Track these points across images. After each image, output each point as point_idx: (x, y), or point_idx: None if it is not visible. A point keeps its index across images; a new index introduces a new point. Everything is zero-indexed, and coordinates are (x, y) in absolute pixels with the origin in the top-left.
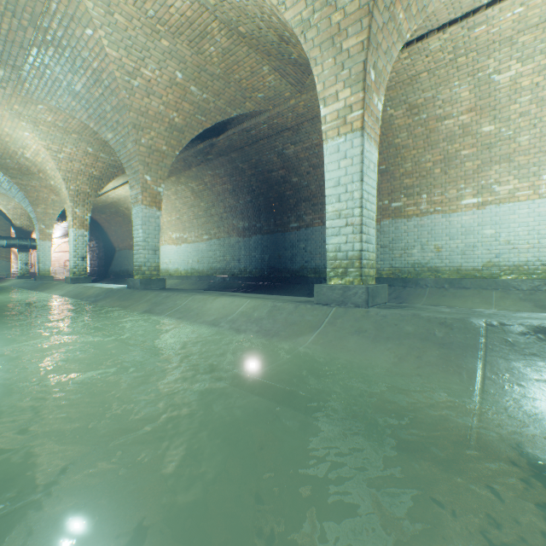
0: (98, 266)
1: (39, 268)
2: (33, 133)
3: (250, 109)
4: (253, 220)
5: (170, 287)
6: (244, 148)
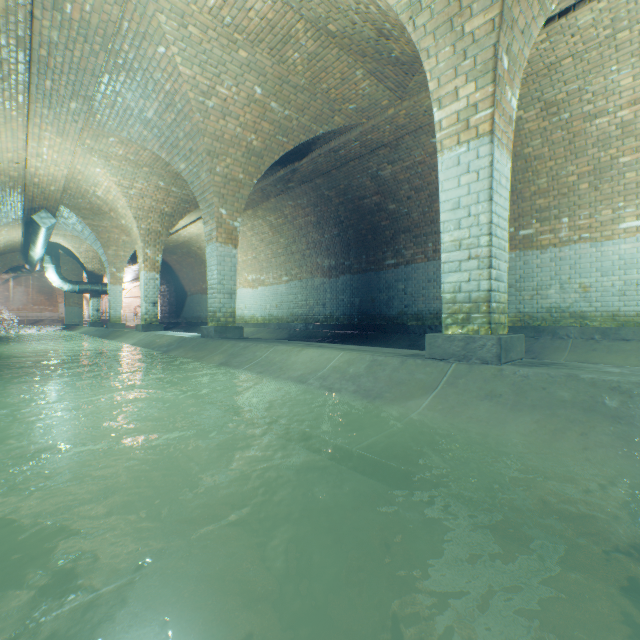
0: (169, 312)
1: (110, 314)
2: (105, 169)
3: (339, 124)
4: (341, 257)
5: (245, 335)
6: (331, 172)
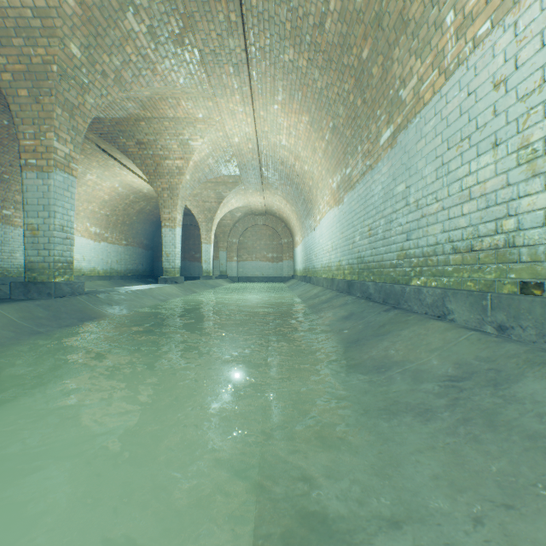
0: None
1: None
2: None
3: None
4: None
5: None
6: None
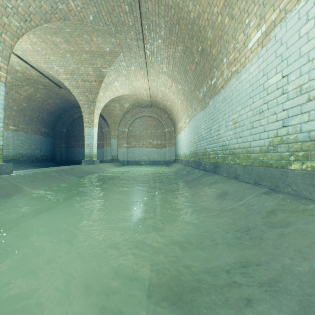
0: None
1: None
2: None
3: None
4: None
5: None
6: None
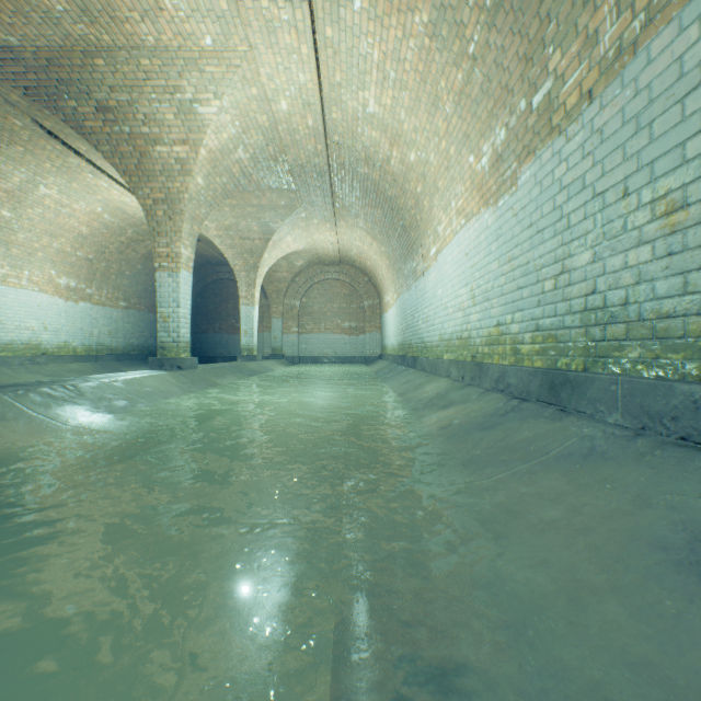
0: None
1: None
2: None
3: None
4: None
5: None
6: None
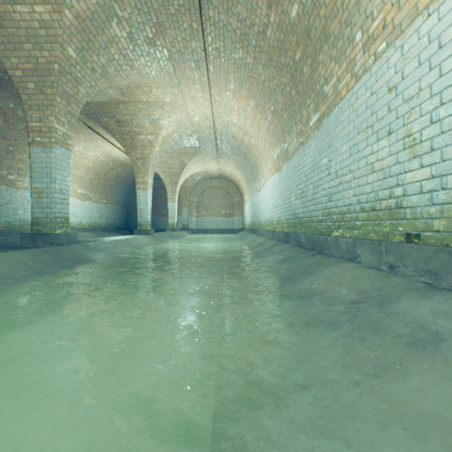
0: None
1: None
2: None
3: None
4: None
5: None
6: None
